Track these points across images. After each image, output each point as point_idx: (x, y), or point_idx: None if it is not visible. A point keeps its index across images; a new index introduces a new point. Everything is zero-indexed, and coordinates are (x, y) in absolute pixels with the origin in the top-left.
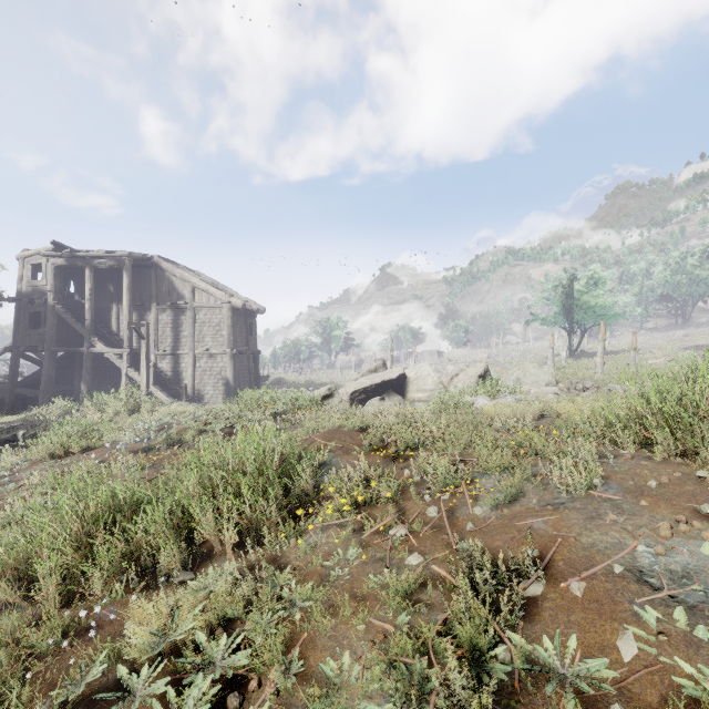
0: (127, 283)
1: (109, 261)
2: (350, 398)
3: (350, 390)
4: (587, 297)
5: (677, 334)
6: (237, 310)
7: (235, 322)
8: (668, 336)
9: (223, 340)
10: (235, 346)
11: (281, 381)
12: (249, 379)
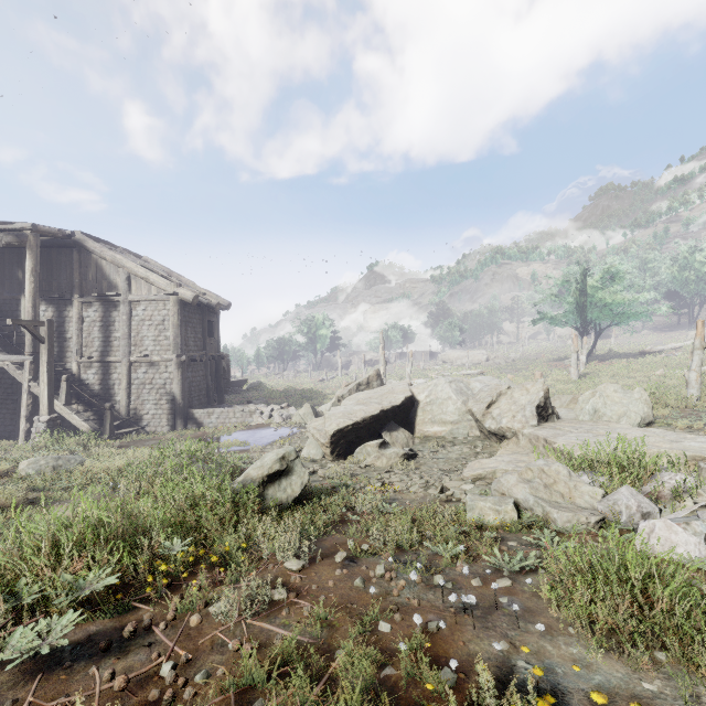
0: (31, 266)
1: (5, 237)
2: (331, 441)
3: (331, 428)
4: (605, 293)
5: (691, 334)
6: (189, 305)
7: (185, 320)
8: (679, 336)
9: (167, 343)
10: (184, 351)
11: (260, 386)
12: (207, 392)
